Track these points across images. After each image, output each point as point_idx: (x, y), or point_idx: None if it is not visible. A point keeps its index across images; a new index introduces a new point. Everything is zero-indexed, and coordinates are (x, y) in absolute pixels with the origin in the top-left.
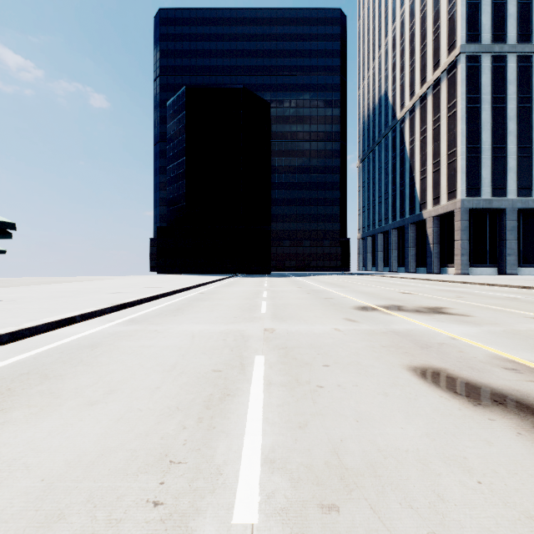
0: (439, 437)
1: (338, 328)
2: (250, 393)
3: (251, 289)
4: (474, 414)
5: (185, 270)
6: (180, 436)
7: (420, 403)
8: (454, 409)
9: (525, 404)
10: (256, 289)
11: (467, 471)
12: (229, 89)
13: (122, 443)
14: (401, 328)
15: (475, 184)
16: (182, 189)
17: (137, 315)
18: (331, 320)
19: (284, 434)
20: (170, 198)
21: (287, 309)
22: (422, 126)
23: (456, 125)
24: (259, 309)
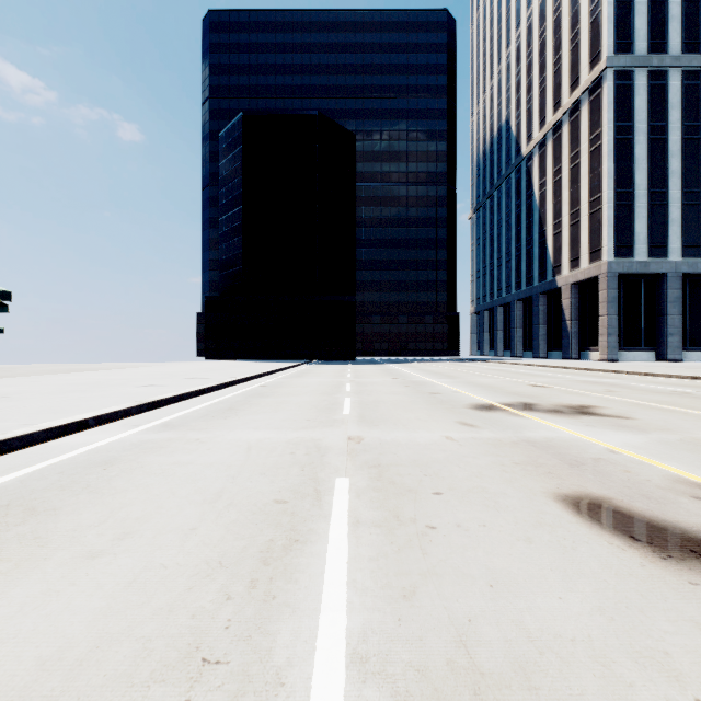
0: (619, 615)
1: (450, 436)
2: (329, 538)
3: (330, 381)
4: (665, 573)
5: (243, 355)
6: (221, 613)
7: (582, 555)
8: (633, 565)
9: None
10: (337, 381)
11: (675, 679)
12: (300, 116)
13: (130, 625)
14: (538, 436)
15: (626, 241)
16: (238, 248)
17: (173, 417)
18: (440, 425)
19: (382, 609)
20: (223, 260)
21: (379, 409)
22: (556, 164)
23: (601, 163)
24: (341, 409)
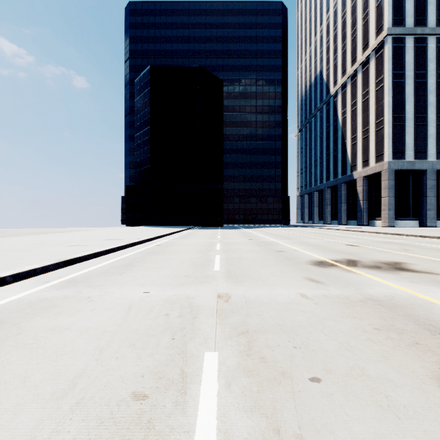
0: None
1: (304, 293)
2: None
3: (205, 241)
4: None
5: (150, 223)
6: None
7: None
8: None
9: None
10: (210, 241)
11: None
12: (187, 68)
13: None
14: (378, 293)
15: (400, 149)
16: (147, 154)
17: (80, 273)
18: (292, 281)
19: None
20: (137, 162)
21: (241, 265)
22: (353, 99)
23: (384, 98)
24: (213, 265)
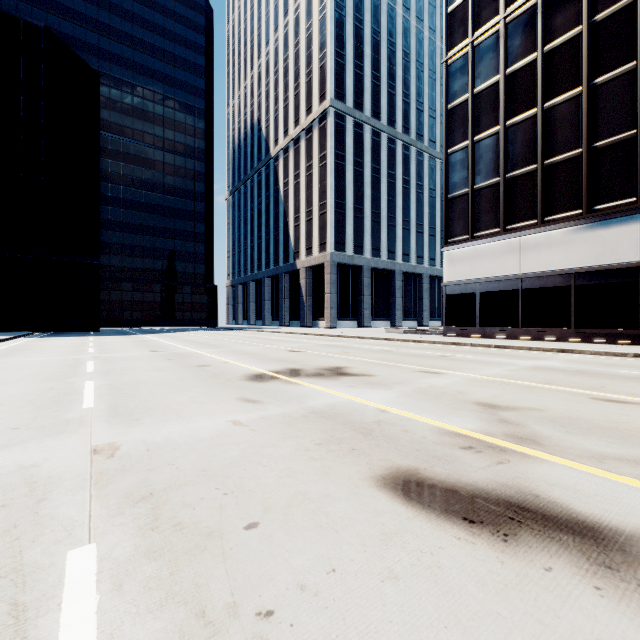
0: None
1: (238, 419)
2: None
3: (61, 359)
4: (523, 565)
5: None
6: None
7: (452, 574)
8: (496, 565)
9: (536, 510)
10: (72, 359)
11: None
12: (13, 18)
13: None
14: (321, 404)
15: (341, 240)
16: None
17: None
18: (222, 406)
19: None
20: None
21: (138, 394)
22: (296, 170)
23: (327, 177)
24: (80, 401)
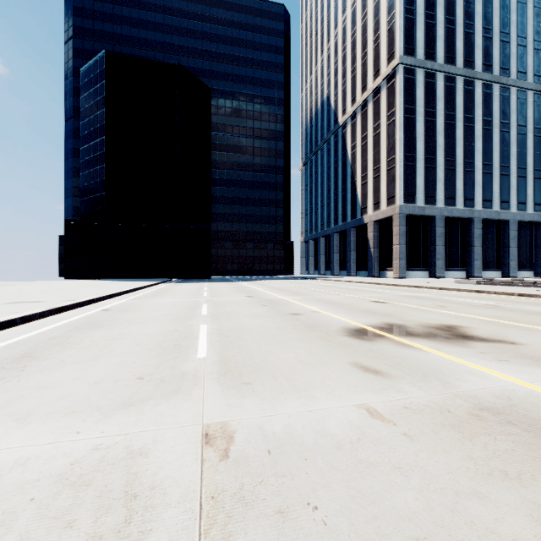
0: None
1: (371, 405)
2: None
3: (185, 301)
4: None
5: (105, 275)
6: None
7: None
8: None
9: None
10: (192, 301)
11: None
12: (161, 63)
13: None
14: (482, 391)
15: (411, 192)
16: (100, 176)
17: None
18: (337, 374)
19: None
20: (85, 186)
21: (244, 344)
22: (363, 132)
23: (395, 133)
24: (195, 347)
